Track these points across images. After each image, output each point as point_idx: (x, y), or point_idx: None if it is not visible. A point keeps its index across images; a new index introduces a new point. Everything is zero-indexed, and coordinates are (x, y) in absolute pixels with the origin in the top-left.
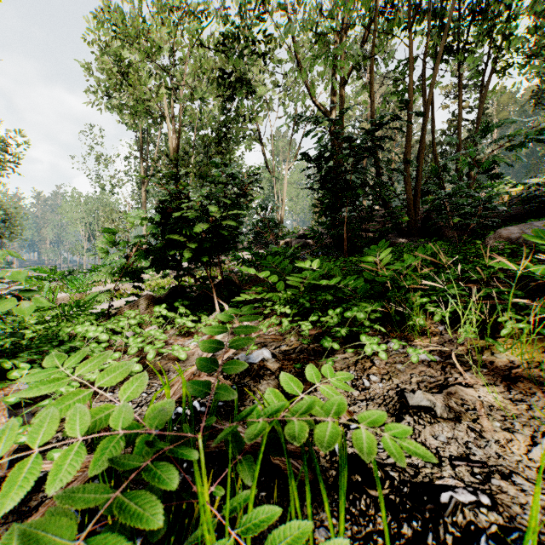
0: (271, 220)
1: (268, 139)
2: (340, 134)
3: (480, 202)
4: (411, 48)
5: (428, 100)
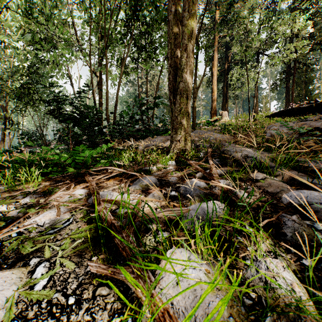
0: (69, 129)
1: (77, 77)
2: (100, 86)
3: (125, 130)
4: (106, 57)
5: (119, 82)
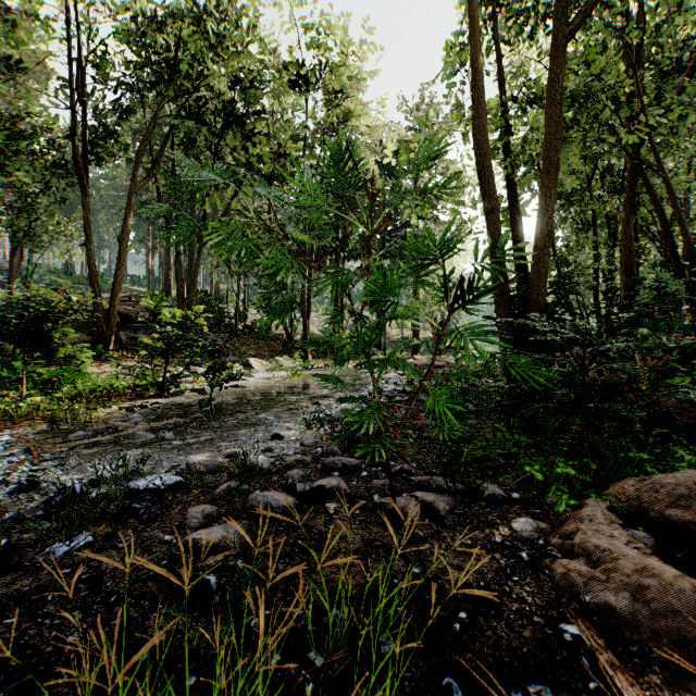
0: None
1: None
2: None
3: None
4: None
5: None
